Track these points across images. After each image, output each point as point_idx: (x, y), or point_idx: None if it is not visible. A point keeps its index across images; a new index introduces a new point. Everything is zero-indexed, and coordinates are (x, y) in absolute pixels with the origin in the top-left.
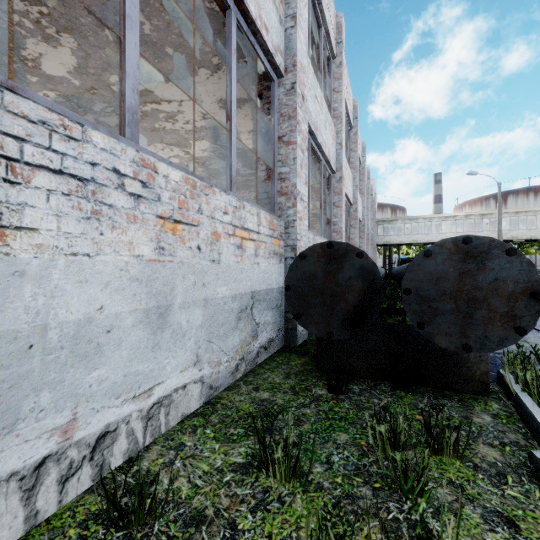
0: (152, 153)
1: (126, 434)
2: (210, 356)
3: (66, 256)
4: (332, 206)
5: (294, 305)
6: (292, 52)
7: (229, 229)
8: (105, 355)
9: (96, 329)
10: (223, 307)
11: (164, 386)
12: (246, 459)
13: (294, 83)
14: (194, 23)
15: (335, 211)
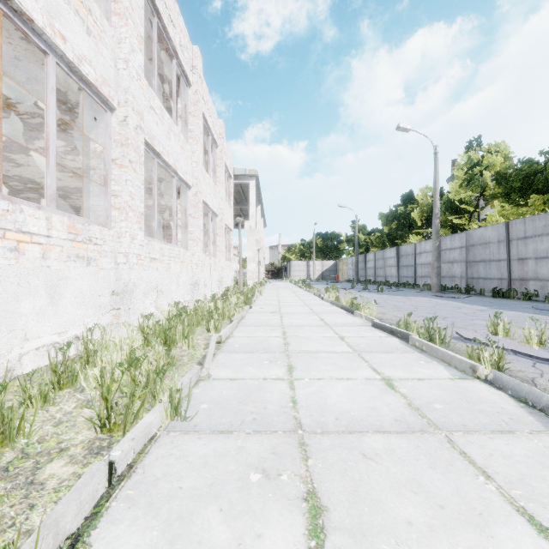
0: None
1: None
2: None
3: None
4: None
5: None
6: None
7: None
8: None
9: None
10: None
11: None
12: None
13: None
14: None
15: None
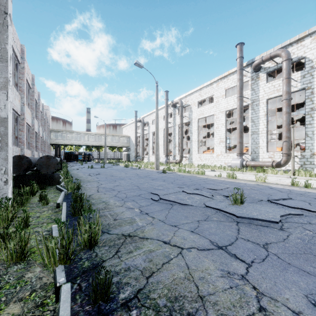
0: None
1: None
2: None
3: None
4: (18, 130)
5: None
6: None
7: None
8: None
9: None
10: None
11: None
12: None
13: None
14: None
15: (20, 133)
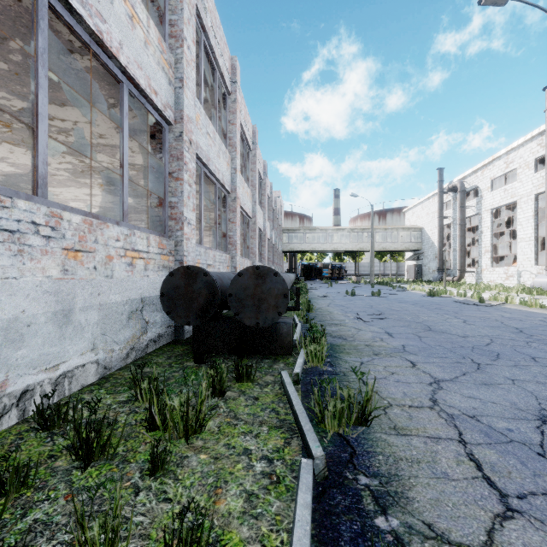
0: (57, 204)
1: (40, 393)
2: (105, 345)
3: (2, 280)
4: (227, 221)
5: (166, 306)
6: (180, 108)
7: (121, 252)
8: (26, 341)
9: (20, 324)
10: (115, 310)
11: (67, 364)
12: (128, 398)
13: (181, 133)
14: (91, 75)
15: (230, 226)
